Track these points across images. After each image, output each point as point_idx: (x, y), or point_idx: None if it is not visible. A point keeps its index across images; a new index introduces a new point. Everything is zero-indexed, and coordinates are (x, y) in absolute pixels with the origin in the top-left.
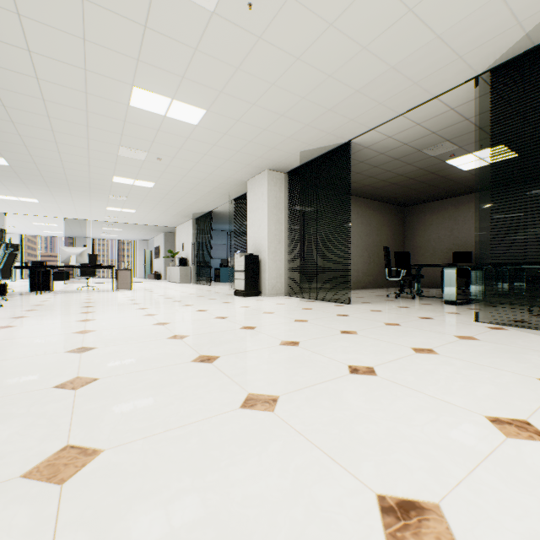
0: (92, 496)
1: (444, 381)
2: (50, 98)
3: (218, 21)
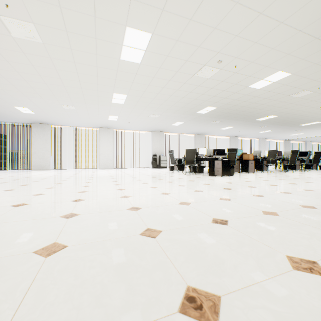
0: (258, 178)
1: (311, 184)
2: (307, 111)
3: (317, 91)
